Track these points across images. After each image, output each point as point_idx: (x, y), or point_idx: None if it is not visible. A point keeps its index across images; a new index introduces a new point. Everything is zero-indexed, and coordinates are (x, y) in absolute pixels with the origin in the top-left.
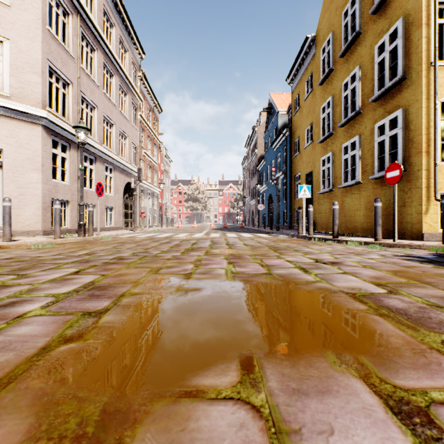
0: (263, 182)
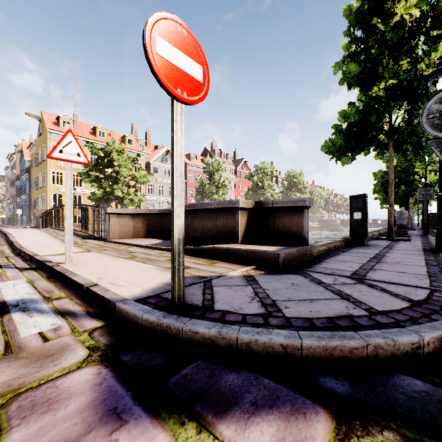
0: (19, 194)
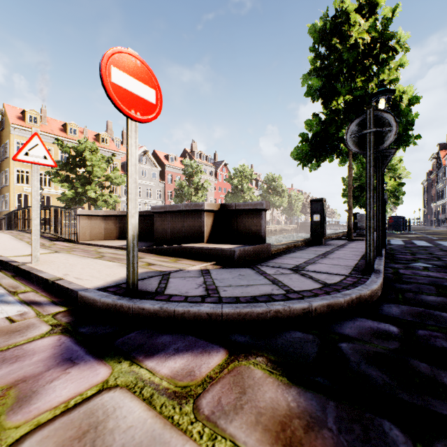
0: None
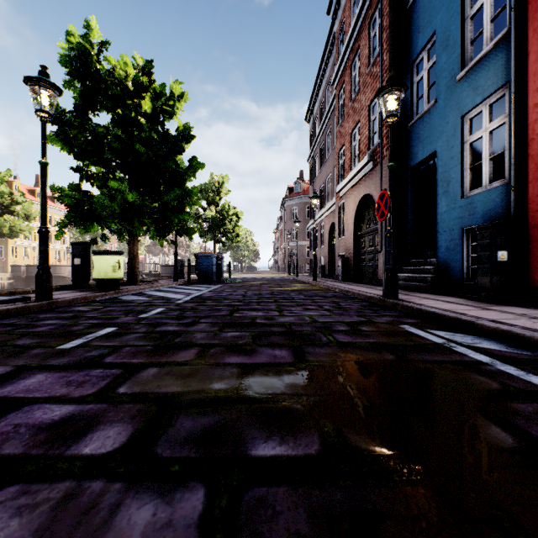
0: None
